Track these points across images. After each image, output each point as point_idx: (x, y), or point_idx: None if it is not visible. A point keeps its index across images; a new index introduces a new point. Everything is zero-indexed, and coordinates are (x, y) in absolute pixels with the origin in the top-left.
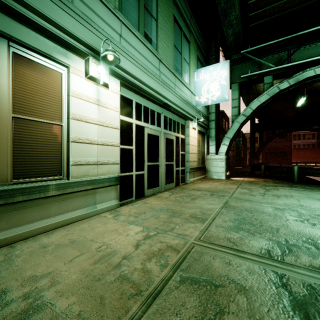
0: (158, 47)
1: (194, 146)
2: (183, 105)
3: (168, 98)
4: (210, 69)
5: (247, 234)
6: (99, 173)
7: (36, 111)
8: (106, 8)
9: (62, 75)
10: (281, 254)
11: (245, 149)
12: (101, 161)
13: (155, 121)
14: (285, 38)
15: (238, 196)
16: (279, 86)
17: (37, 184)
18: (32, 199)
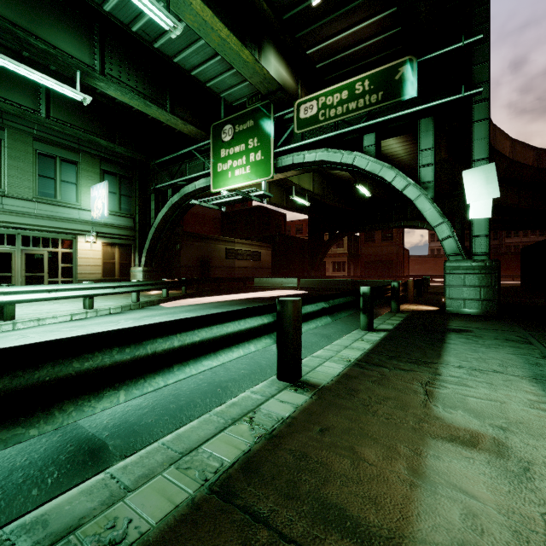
0: (3, 186)
1: (92, 259)
2: (56, 224)
3: (21, 222)
4: (98, 187)
5: None
6: None
7: None
8: None
9: None
10: None
11: None
12: None
13: (4, 242)
14: (173, 155)
15: None
16: (173, 201)
17: None
18: None
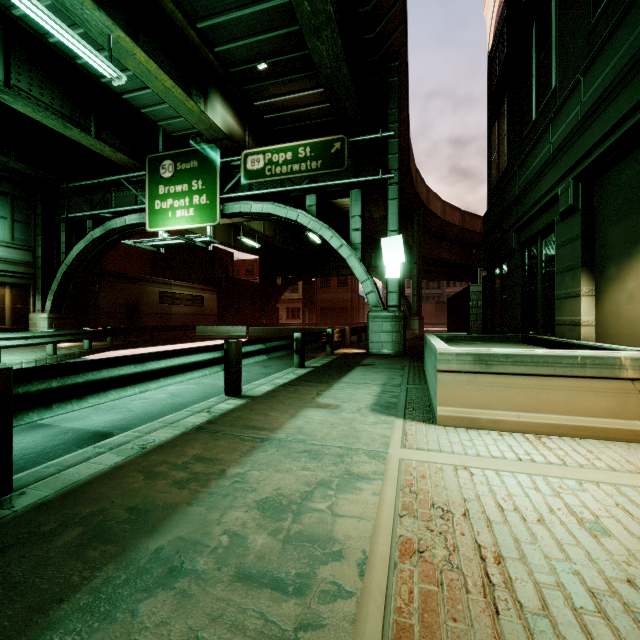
0: None
1: None
2: None
3: None
4: None
5: None
6: None
7: None
8: None
9: None
10: None
11: None
12: None
13: None
14: (95, 181)
15: None
16: (94, 235)
17: None
18: None
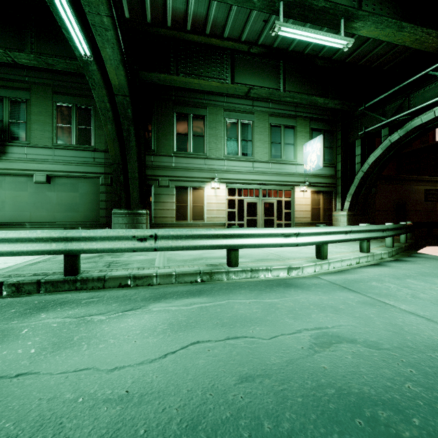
0: (253, 154)
1: (304, 205)
2: (282, 178)
3: (262, 179)
4: (311, 143)
5: None
6: (216, 221)
7: (197, 202)
8: (218, 160)
9: (204, 190)
10: None
11: None
12: (217, 216)
13: (253, 194)
14: (393, 90)
15: None
16: (391, 139)
17: (197, 222)
18: (196, 226)
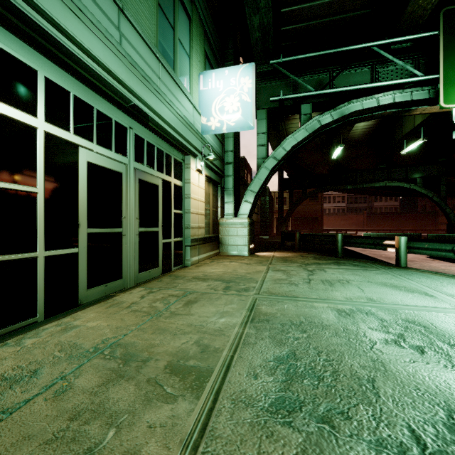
0: None
1: (199, 202)
2: (177, 124)
3: (144, 98)
4: (226, 74)
5: (316, 425)
6: None
7: None
8: None
9: None
10: None
11: (272, 212)
12: None
13: (111, 140)
14: (328, 52)
15: (272, 287)
16: (320, 120)
17: None
18: None
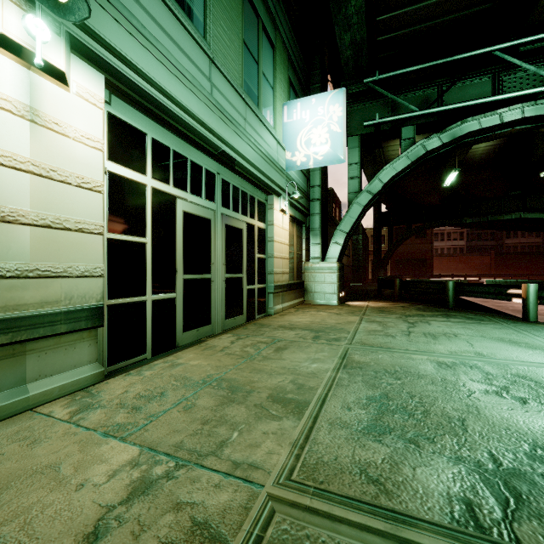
0: (207, 33)
1: (283, 245)
2: (261, 164)
3: (231, 143)
4: (312, 103)
5: (402, 444)
6: (36, 301)
7: None
8: None
9: None
10: (502, 513)
11: (366, 254)
12: (44, 269)
13: (202, 188)
14: (435, 63)
15: (365, 338)
16: (426, 145)
17: None
18: None
